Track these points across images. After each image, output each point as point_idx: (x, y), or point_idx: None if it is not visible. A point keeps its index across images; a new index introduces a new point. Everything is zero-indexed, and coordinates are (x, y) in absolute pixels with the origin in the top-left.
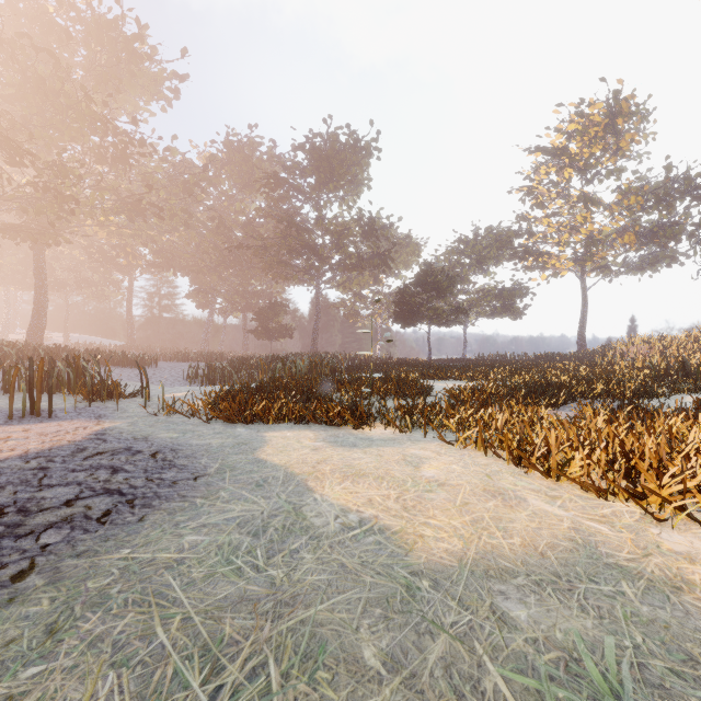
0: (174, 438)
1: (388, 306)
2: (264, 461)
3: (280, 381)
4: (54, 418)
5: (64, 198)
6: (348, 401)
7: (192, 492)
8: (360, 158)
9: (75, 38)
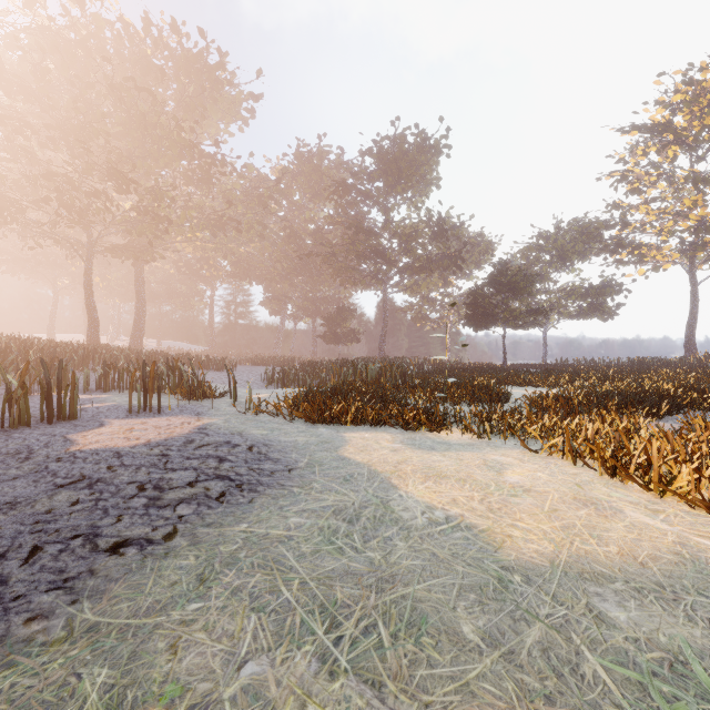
0: (264, 435)
1: (458, 308)
2: (348, 459)
3: (353, 385)
4: (163, 414)
5: (159, 219)
6: (424, 405)
7: (288, 482)
8: (429, 157)
9: (167, 75)
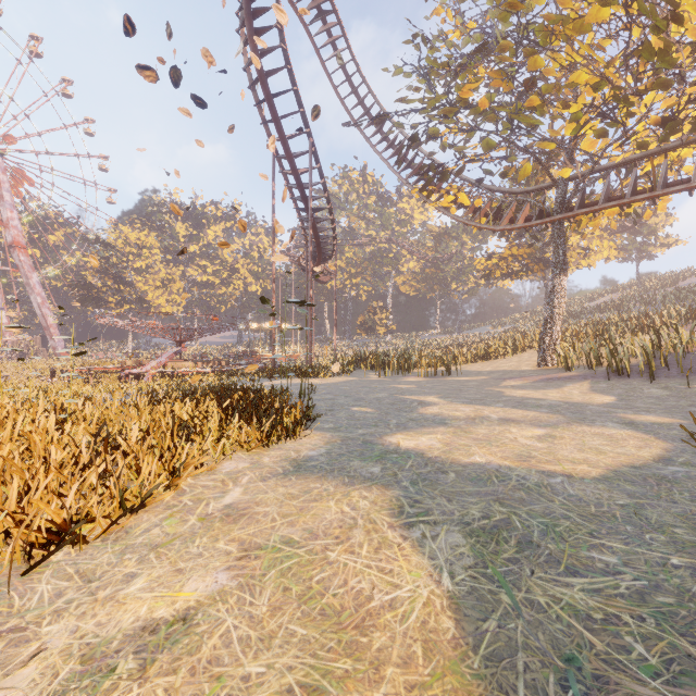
0: None
1: None
2: None
3: None
4: None
5: None
6: None
7: None
8: None
9: None
